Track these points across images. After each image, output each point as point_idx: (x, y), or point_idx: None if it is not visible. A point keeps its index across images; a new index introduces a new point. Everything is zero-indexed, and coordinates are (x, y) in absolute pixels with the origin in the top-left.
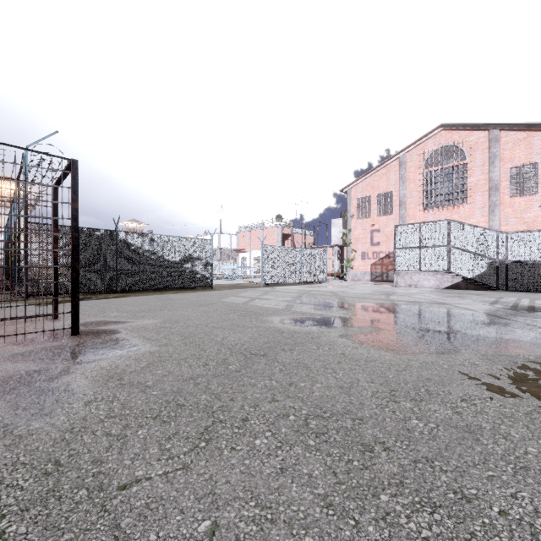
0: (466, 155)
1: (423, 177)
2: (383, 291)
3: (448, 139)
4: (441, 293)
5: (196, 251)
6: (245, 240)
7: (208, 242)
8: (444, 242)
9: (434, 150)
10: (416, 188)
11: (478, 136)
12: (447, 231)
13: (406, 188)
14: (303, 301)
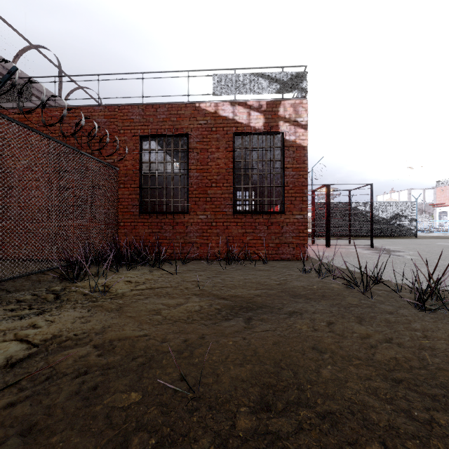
0: None
1: None
2: None
3: None
4: None
5: (402, 211)
6: (444, 194)
7: (412, 203)
8: None
9: None
10: None
11: None
12: None
13: None
14: None
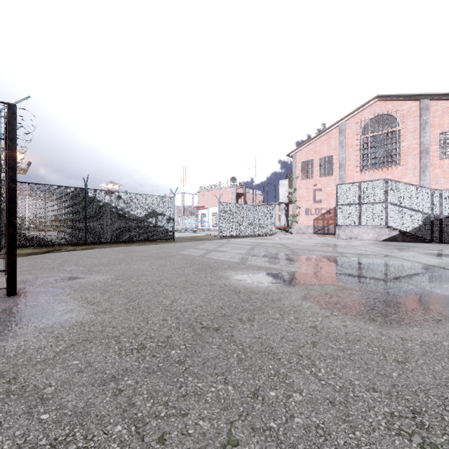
0: (399, 122)
1: (360, 143)
2: (328, 243)
3: (383, 109)
4: (382, 245)
5: (159, 207)
6: (204, 198)
7: (170, 199)
8: (382, 199)
9: (370, 119)
10: (354, 152)
11: (410, 105)
12: (385, 189)
13: (345, 153)
14: (256, 253)
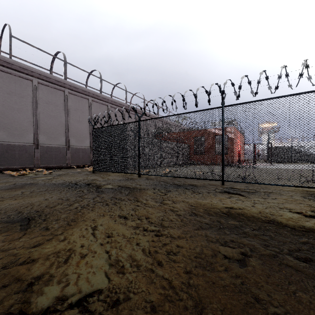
0: None
1: None
2: None
3: None
4: None
5: None
6: None
7: None
8: None
9: None
10: None
11: None
12: None
13: None
14: None
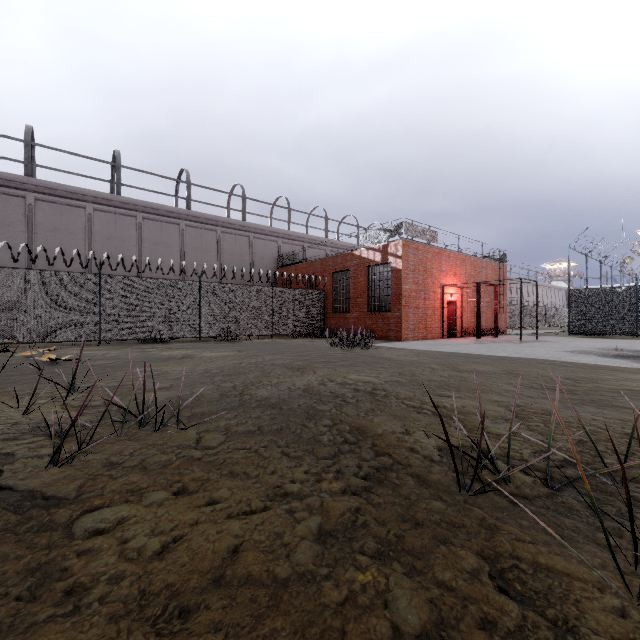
0: None
1: None
2: None
3: None
4: None
5: None
6: None
7: None
8: None
9: None
10: None
11: None
12: None
13: None
14: None
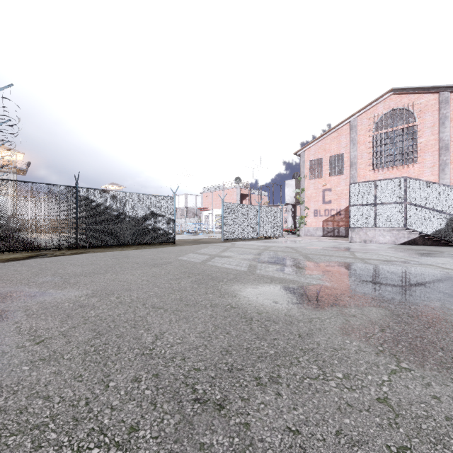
0: (416, 117)
1: (373, 139)
2: (342, 247)
3: (398, 103)
4: (404, 250)
5: (159, 208)
6: (208, 200)
7: (170, 199)
8: (400, 198)
9: (384, 114)
10: (366, 150)
11: (427, 99)
12: (403, 188)
13: (356, 150)
14: (265, 259)
